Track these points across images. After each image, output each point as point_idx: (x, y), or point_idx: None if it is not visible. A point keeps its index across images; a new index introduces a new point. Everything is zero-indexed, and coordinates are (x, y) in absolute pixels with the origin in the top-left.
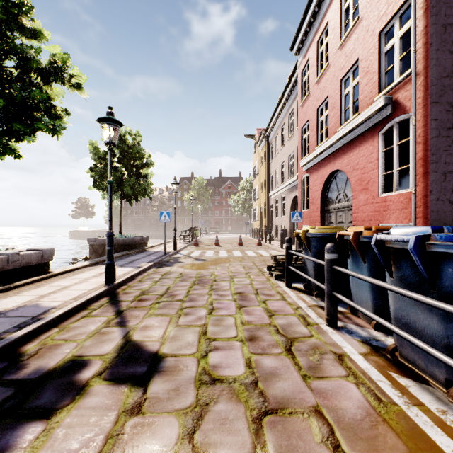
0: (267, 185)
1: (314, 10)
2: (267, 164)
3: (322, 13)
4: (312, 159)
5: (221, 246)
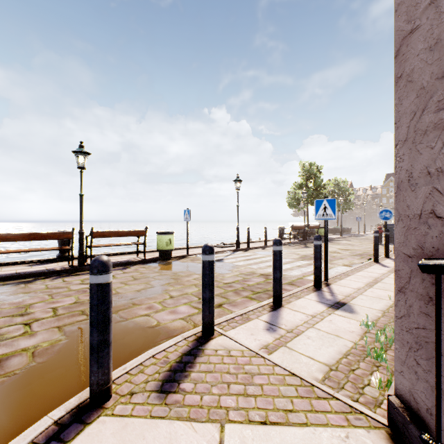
0: None
1: None
2: None
3: None
4: None
5: None
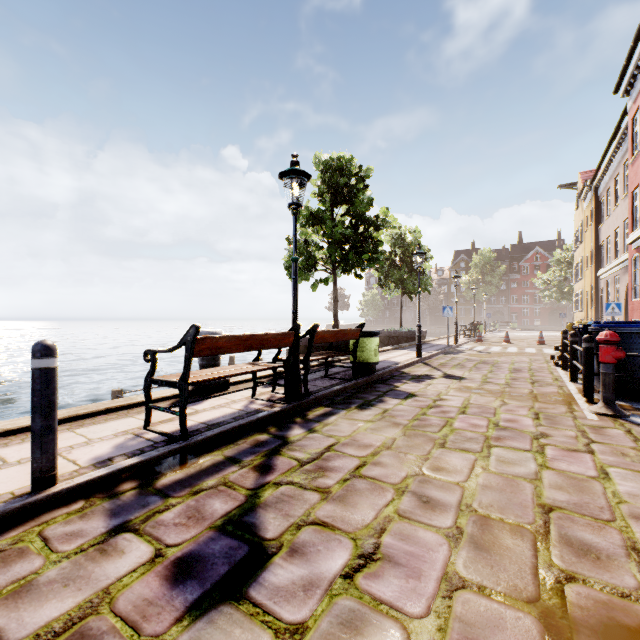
0: (593, 259)
1: None
2: (595, 229)
3: None
4: (639, 237)
5: (512, 344)
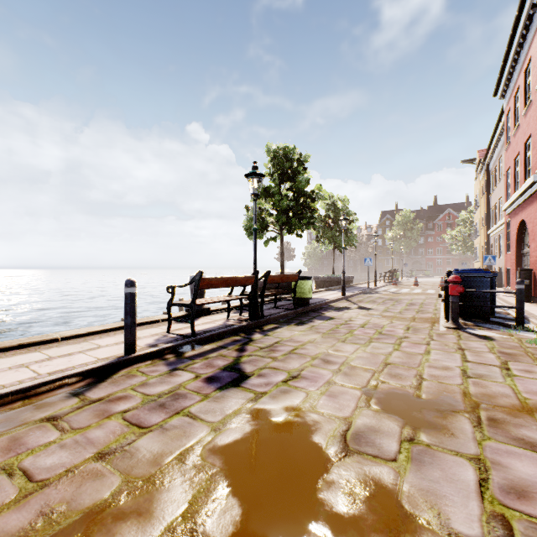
0: (486, 220)
1: (509, 71)
2: (487, 197)
3: (515, 76)
4: (508, 206)
5: (419, 287)
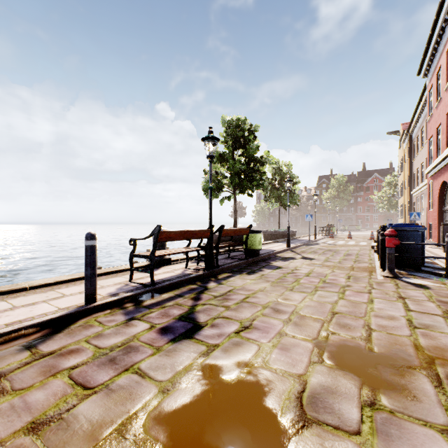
0: (409, 183)
1: (432, 52)
2: (410, 162)
3: (437, 56)
4: (431, 170)
5: (352, 239)
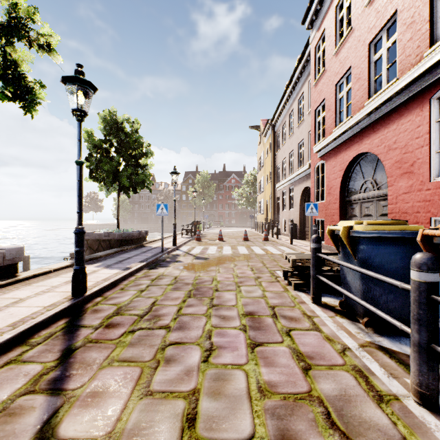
0: (273, 176)
1: None
2: (273, 155)
3: None
4: (329, 143)
5: (224, 241)
